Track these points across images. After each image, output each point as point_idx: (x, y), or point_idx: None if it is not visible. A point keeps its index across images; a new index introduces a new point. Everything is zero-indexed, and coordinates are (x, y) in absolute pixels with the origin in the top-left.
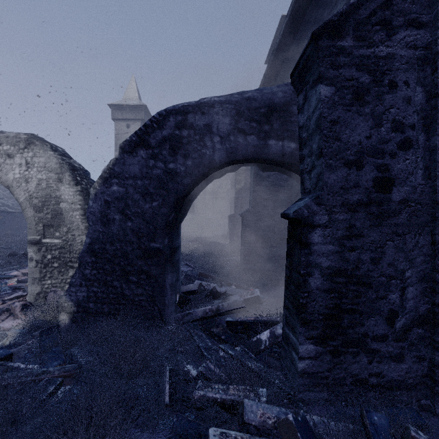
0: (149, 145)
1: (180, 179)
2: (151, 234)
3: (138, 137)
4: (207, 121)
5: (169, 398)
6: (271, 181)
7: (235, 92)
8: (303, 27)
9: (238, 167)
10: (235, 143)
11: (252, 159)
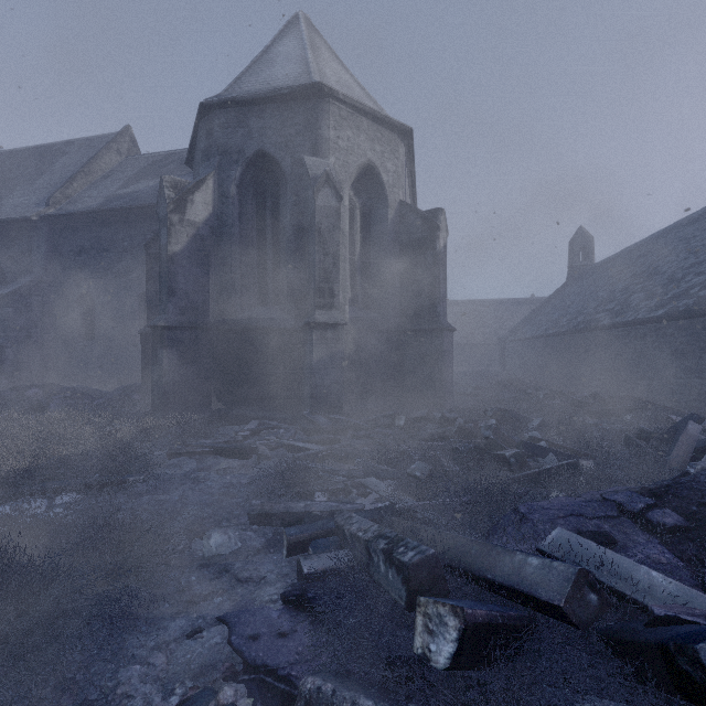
0: None
1: None
2: None
3: None
4: None
5: None
6: None
7: None
8: None
9: None
10: None
11: None
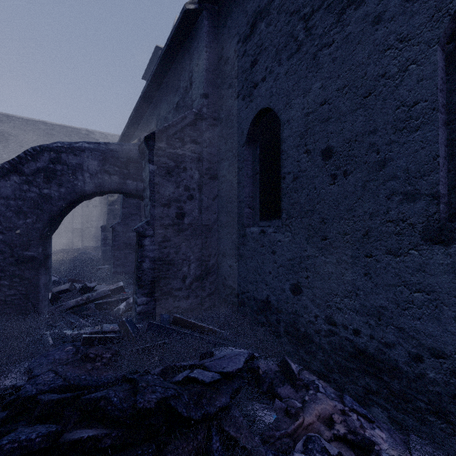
0: (23, 173)
1: (54, 202)
2: (25, 245)
3: (11, 165)
4: (79, 161)
5: (53, 342)
6: (138, 200)
7: (102, 142)
8: (161, 91)
9: (105, 194)
10: (102, 179)
11: (115, 191)
